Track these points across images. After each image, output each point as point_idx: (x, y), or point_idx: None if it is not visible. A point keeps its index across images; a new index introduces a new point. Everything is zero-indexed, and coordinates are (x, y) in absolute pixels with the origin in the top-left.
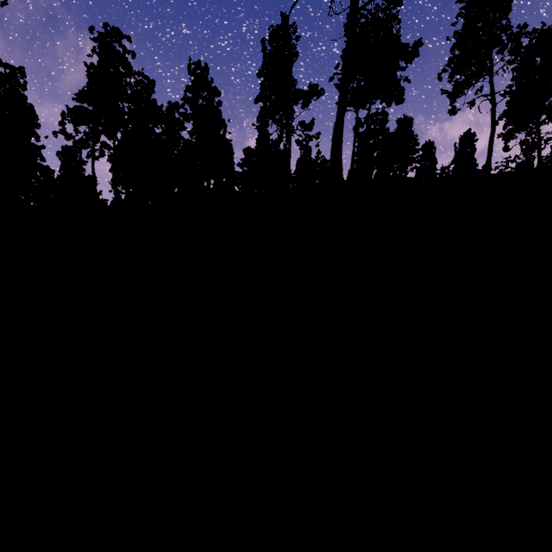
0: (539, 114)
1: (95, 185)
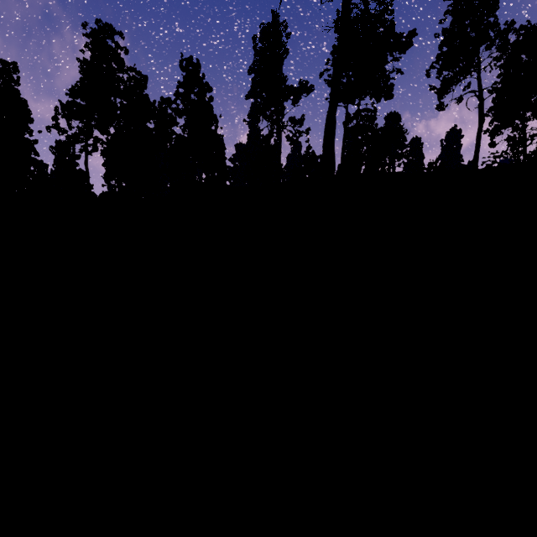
0: (525, 110)
1: (86, 179)
